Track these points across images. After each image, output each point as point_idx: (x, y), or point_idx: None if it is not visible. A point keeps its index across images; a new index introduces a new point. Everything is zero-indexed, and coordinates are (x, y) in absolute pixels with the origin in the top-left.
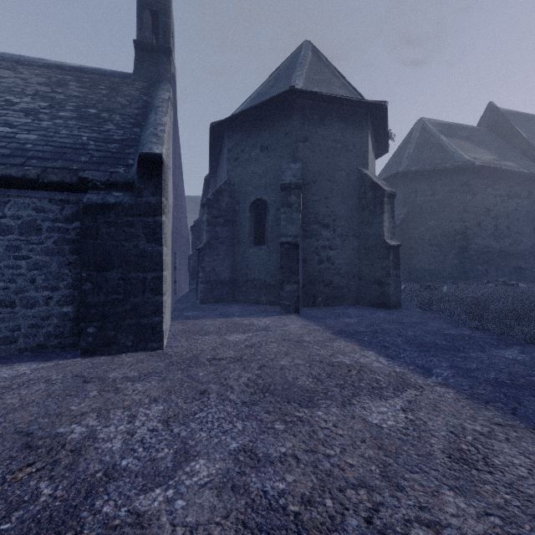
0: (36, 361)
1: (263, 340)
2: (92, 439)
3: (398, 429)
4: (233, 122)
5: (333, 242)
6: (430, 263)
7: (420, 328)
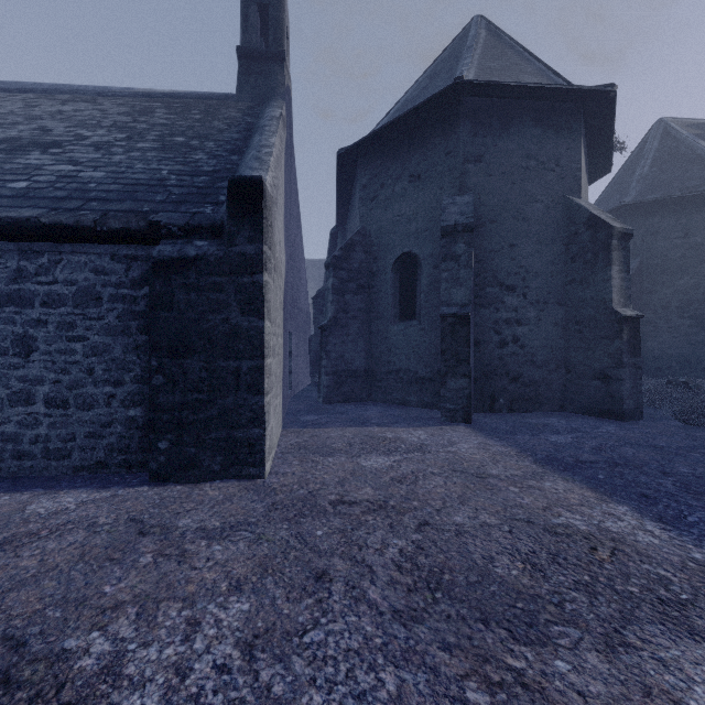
0: (89, 488)
1: (419, 470)
2: (112, 677)
3: None
4: (369, 146)
5: (523, 314)
6: (680, 346)
7: (698, 460)
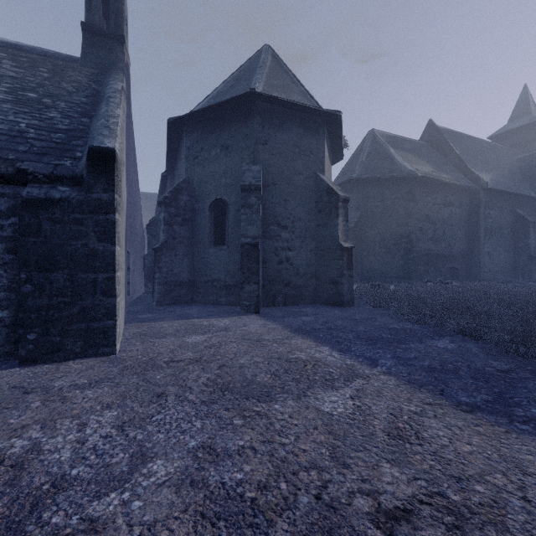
0: None
1: (223, 340)
2: (36, 451)
3: (346, 415)
4: (192, 119)
5: (292, 244)
6: (379, 264)
7: (369, 324)
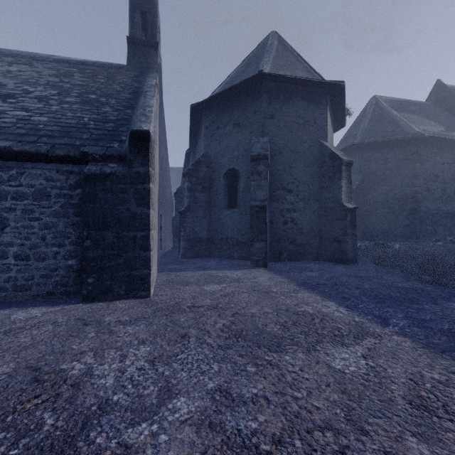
0: (46, 306)
1: (236, 290)
2: (89, 375)
3: (360, 374)
4: (210, 103)
5: (297, 206)
6: (382, 224)
7: (375, 282)
